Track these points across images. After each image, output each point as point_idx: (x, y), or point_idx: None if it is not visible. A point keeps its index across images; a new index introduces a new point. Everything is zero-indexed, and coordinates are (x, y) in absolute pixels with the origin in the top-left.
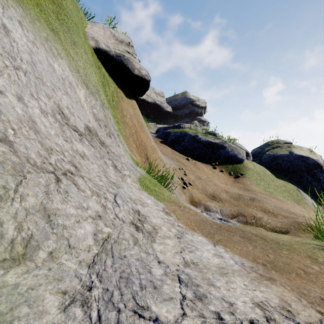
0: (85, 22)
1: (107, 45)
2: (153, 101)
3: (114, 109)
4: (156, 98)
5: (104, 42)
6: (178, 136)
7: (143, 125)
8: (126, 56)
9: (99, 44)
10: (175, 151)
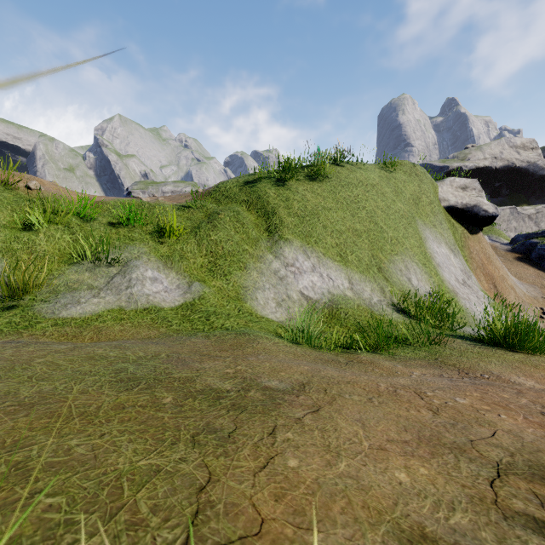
0: (437, 188)
1: (455, 201)
2: (508, 164)
3: (462, 250)
4: (516, 157)
5: (452, 199)
6: None
7: (489, 256)
8: (473, 204)
9: (449, 202)
10: (543, 273)
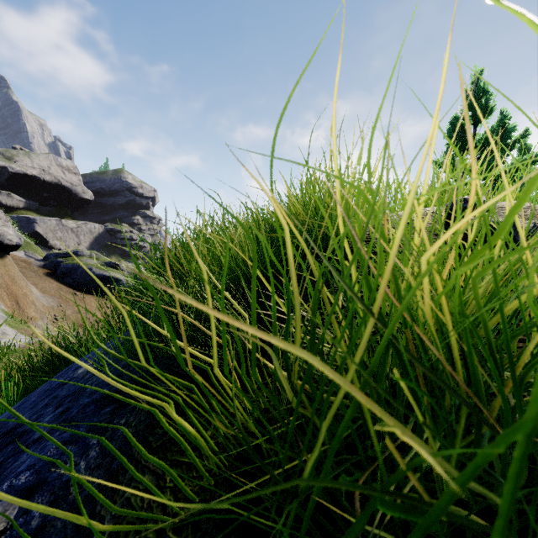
0: None
1: None
2: (56, 180)
3: None
4: (62, 176)
5: None
6: (70, 269)
7: (15, 277)
8: None
9: None
10: (64, 285)
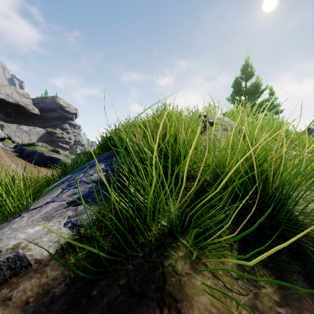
0: None
1: None
2: (16, 102)
3: None
4: (20, 99)
5: None
6: (31, 153)
7: (2, 156)
8: None
9: None
10: (27, 162)
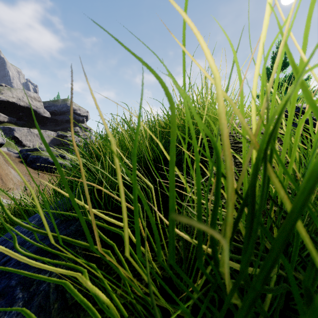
0: None
1: None
2: (27, 105)
3: None
4: (31, 102)
5: None
6: (35, 158)
7: (0, 163)
8: None
9: None
10: (31, 168)
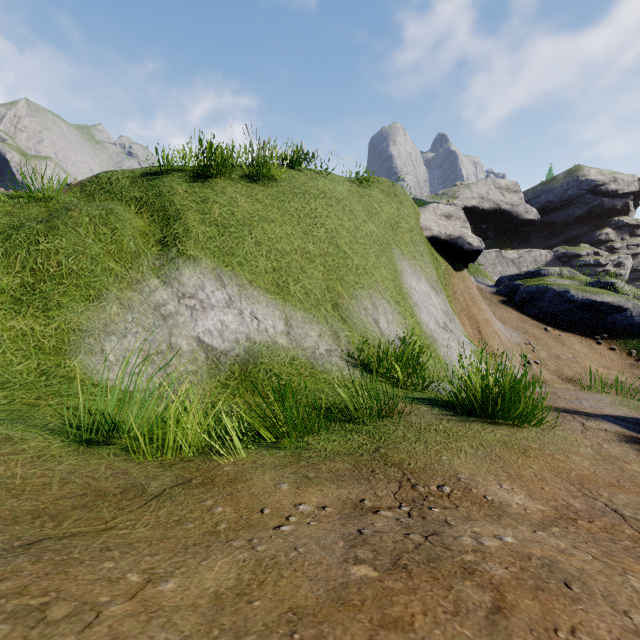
0: (419, 215)
1: (438, 231)
2: (494, 206)
3: (446, 289)
4: (501, 199)
5: (435, 228)
6: (533, 293)
7: (474, 296)
8: (457, 235)
9: (432, 232)
10: (526, 317)
